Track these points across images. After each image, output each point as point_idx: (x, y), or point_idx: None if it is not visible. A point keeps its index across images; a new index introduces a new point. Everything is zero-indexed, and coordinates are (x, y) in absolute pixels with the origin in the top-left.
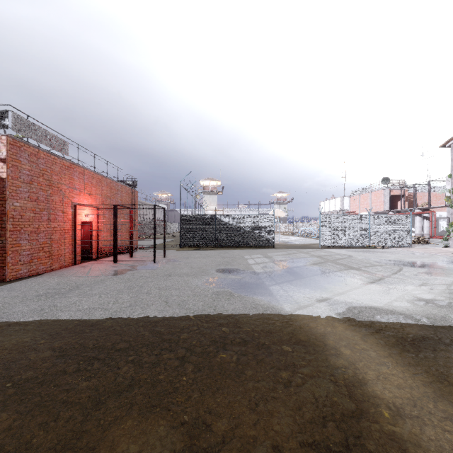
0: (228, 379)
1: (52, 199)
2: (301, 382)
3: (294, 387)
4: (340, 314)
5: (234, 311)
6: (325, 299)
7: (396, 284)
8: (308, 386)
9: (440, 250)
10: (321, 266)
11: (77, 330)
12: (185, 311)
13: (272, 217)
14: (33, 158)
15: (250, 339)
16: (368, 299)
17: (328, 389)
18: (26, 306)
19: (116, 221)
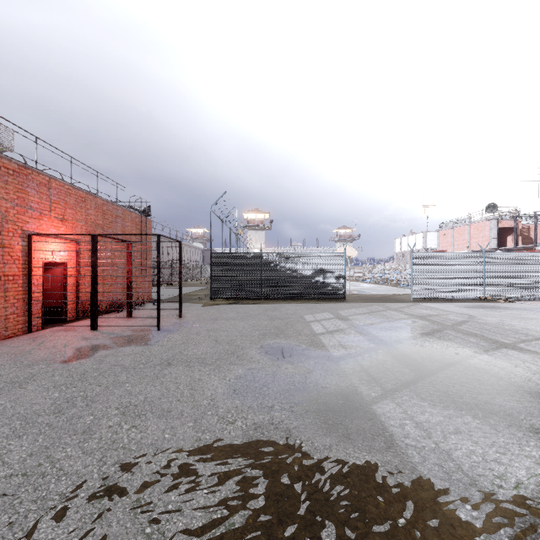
0: None
1: None
2: None
3: None
4: None
5: None
6: None
7: None
8: None
9: None
10: (443, 339)
11: None
12: None
13: (343, 257)
14: None
15: None
16: None
17: None
18: None
19: (96, 261)
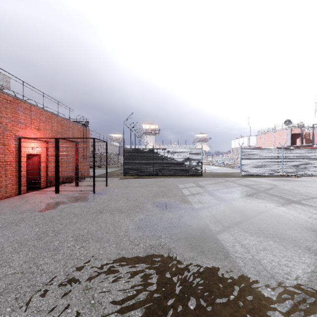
0: None
1: None
2: None
3: None
4: None
5: None
6: None
7: None
8: None
9: None
10: (258, 198)
11: None
12: None
13: (201, 151)
14: None
15: None
16: None
17: None
18: None
19: (57, 153)
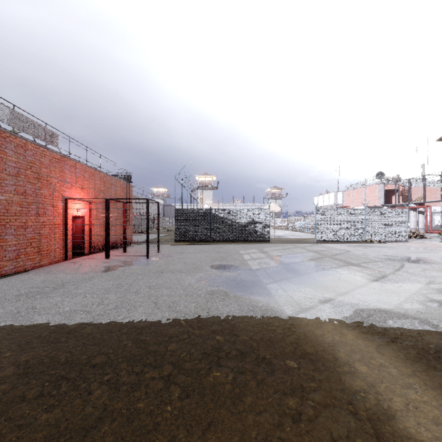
0: (222, 410)
1: (41, 192)
2: (313, 414)
3: (305, 422)
4: (348, 318)
5: (230, 314)
6: (329, 300)
7: (401, 283)
8: (322, 420)
9: (438, 245)
10: (319, 262)
11: (51, 339)
12: (175, 315)
13: (268, 212)
14: (20, 150)
15: (248, 351)
16: (375, 300)
17: (348, 426)
18: (2, 307)
19: (108, 215)
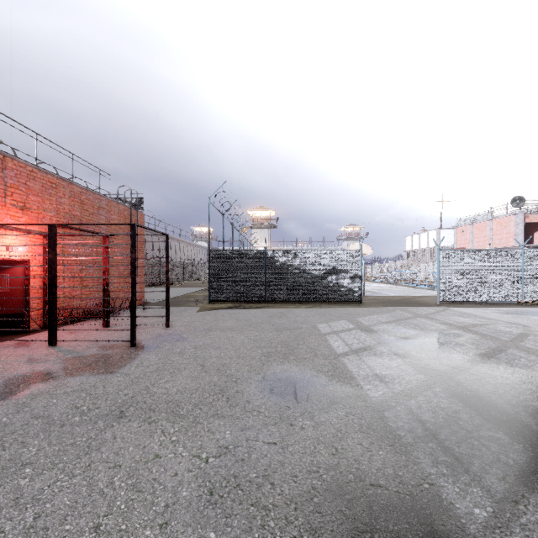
0: None
1: None
2: None
3: None
4: None
5: None
6: None
7: None
8: None
9: None
10: (517, 366)
11: None
12: None
13: (358, 254)
14: None
15: None
16: None
17: None
18: None
19: (54, 258)
